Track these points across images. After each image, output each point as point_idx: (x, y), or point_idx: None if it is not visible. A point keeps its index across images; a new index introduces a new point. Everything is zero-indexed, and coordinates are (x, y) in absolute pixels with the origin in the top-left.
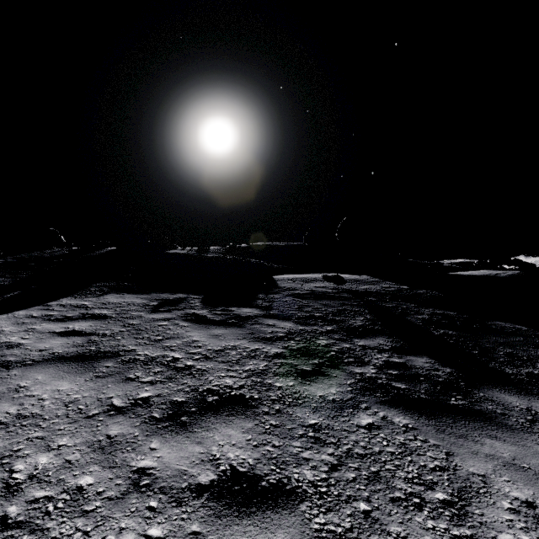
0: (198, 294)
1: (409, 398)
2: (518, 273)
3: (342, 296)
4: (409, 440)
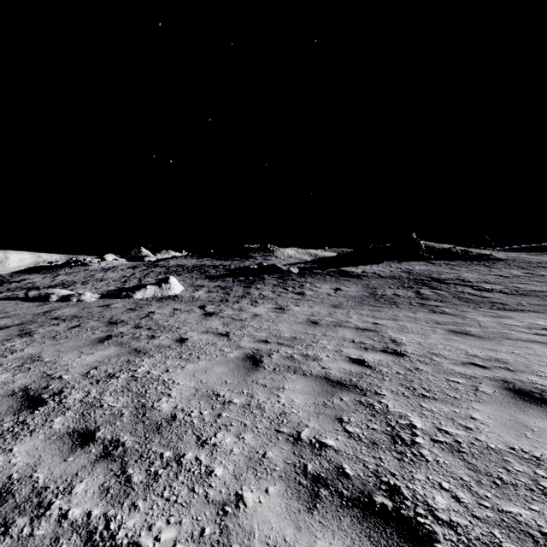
0: None
1: None
2: None
3: None
4: None
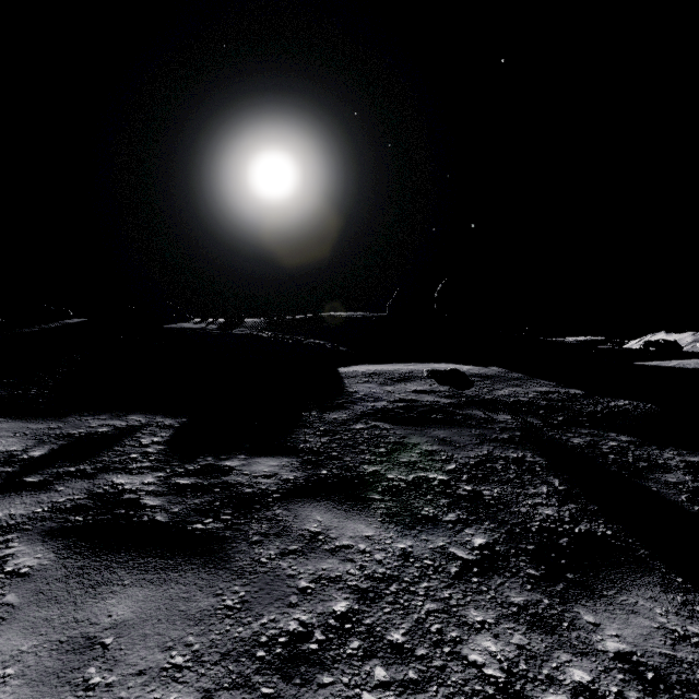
0: (178, 413)
1: None
2: None
3: (470, 413)
4: None
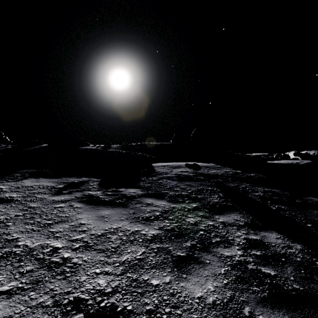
0: (98, 177)
1: (285, 291)
2: (311, 162)
3: (199, 178)
4: None
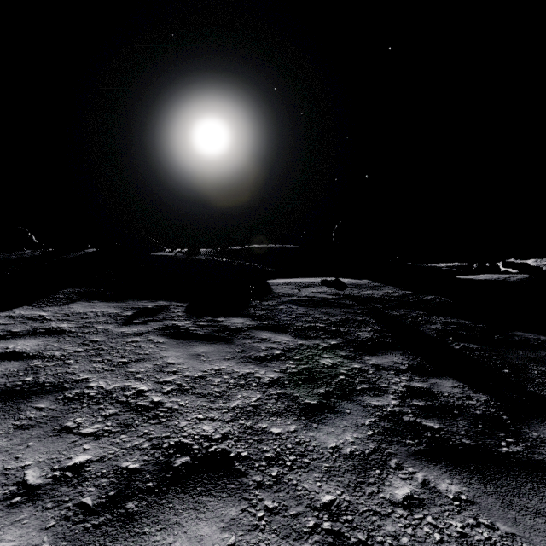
0: (182, 301)
1: (449, 446)
2: (528, 277)
3: (343, 302)
4: (470, 526)
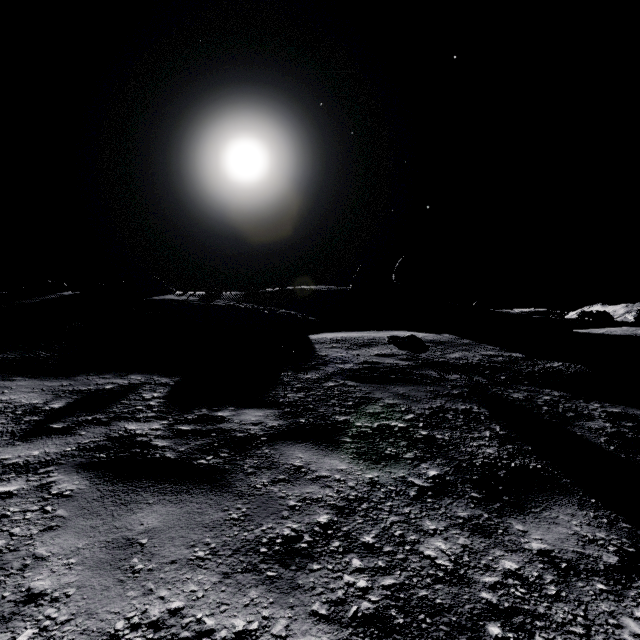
0: (171, 374)
1: None
2: None
3: (426, 373)
4: None
